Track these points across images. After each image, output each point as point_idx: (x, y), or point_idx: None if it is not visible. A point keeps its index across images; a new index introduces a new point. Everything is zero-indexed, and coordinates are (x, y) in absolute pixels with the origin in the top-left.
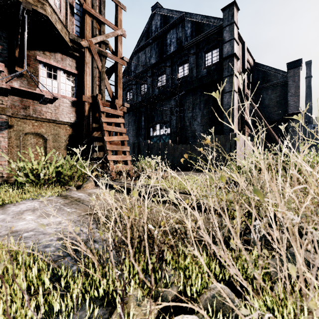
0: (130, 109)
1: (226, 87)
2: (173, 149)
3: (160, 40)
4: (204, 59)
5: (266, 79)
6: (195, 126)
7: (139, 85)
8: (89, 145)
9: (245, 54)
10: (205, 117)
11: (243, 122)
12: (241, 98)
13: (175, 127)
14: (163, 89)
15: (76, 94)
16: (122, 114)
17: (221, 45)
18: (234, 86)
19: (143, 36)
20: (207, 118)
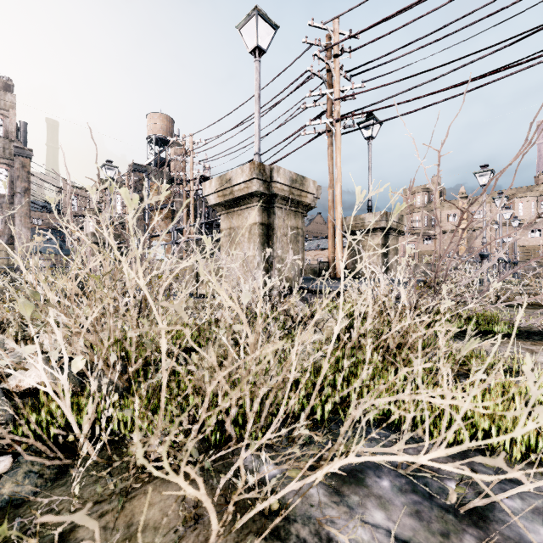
0: None
1: None
2: None
3: None
4: None
5: None
6: None
7: None
8: None
9: None
10: None
11: None
12: None
13: None
14: None
15: None
16: None
17: None
18: None
19: None
20: None
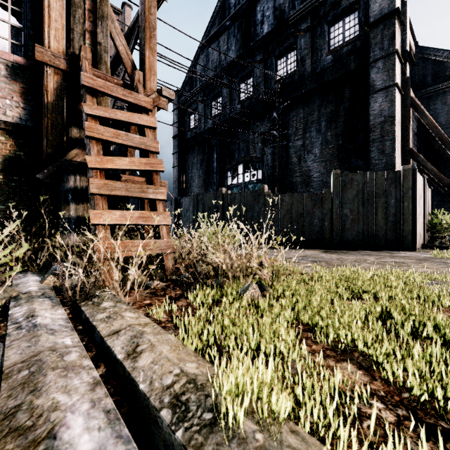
0: (194, 142)
1: (376, 82)
2: (272, 203)
3: (244, 17)
4: (327, 36)
5: (442, 76)
6: (309, 164)
7: (208, 102)
8: (58, 184)
9: (407, 25)
10: (329, 146)
11: (407, 152)
12: (402, 107)
13: (271, 168)
14: (249, 103)
15: (26, 49)
16: (150, 105)
17: (363, 3)
18: (395, 76)
19: (215, 17)
20: (334, 146)
